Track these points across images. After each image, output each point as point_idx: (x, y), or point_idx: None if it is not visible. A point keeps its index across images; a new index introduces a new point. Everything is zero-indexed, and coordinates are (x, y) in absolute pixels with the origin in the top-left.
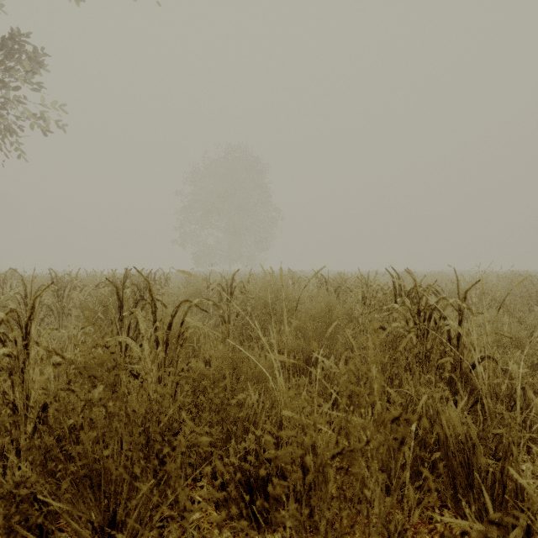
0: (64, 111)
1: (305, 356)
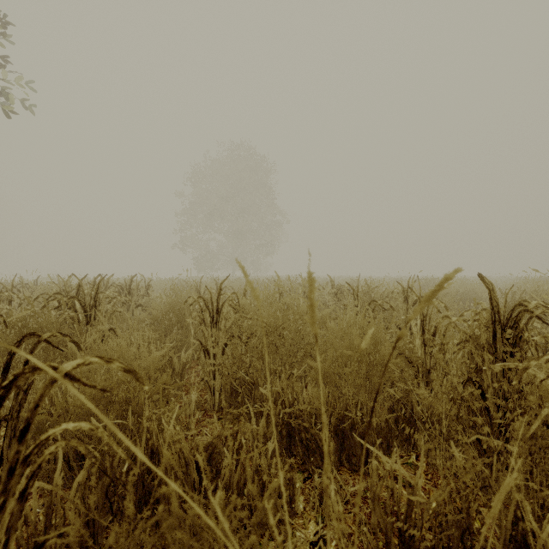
0: (32, 88)
1: (333, 419)
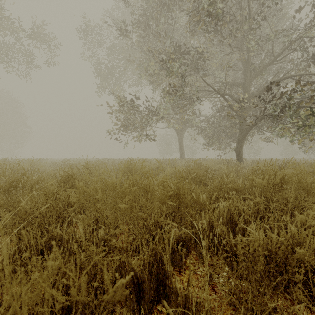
0: None
1: None
